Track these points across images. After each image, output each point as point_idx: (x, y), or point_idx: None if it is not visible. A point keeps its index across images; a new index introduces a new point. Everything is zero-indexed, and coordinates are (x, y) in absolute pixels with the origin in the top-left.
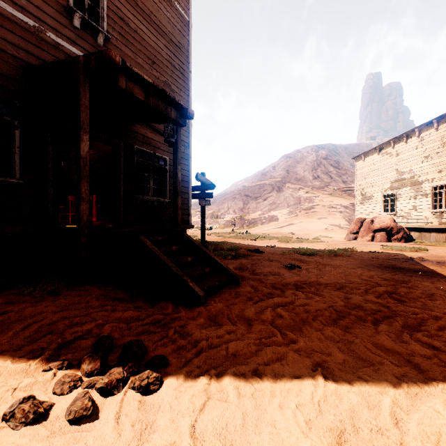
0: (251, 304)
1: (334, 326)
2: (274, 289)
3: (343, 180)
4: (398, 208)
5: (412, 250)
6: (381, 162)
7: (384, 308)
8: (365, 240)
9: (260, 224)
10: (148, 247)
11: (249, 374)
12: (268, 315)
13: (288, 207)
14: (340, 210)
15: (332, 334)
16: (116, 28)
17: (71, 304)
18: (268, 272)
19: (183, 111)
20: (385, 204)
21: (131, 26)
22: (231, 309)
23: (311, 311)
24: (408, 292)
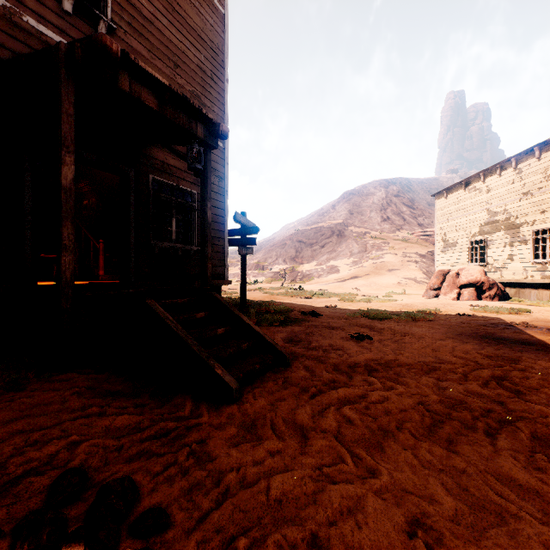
0: (306, 399)
1: (431, 440)
2: (337, 373)
3: (419, 222)
4: (489, 257)
5: (511, 312)
6: (468, 199)
7: (496, 405)
8: (449, 298)
9: (316, 277)
10: (159, 315)
11: (304, 547)
12: (331, 420)
13: (351, 256)
14: (415, 260)
15: (431, 458)
16: (124, 17)
17: (37, 405)
18: (329, 345)
19: (214, 128)
20: (473, 253)
21: (145, 16)
22: (277, 408)
23: (394, 411)
24: (524, 377)
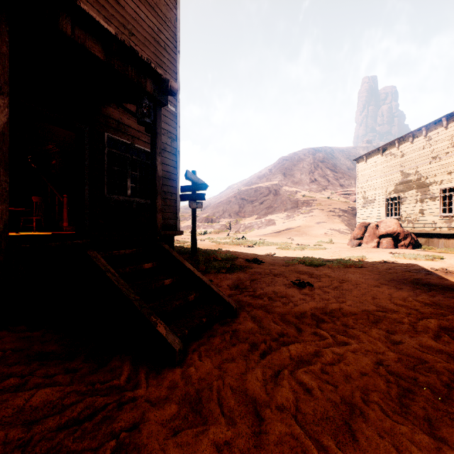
0: (256, 359)
1: (408, 420)
2: (285, 324)
3: (341, 183)
4: (403, 211)
5: (427, 259)
6: (385, 163)
7: None
8: (370, 247)
9: (256, 229)
10: (99, 268)
11: None
12: (287, 389)
13: (285, 211)
14: (339, 214)
15: None
16: None
17: None
18: (273, 292)
19: (163, 84)
20: (389, 208)
21: None
22: (225, 373)
23: (354, 375)
24: None
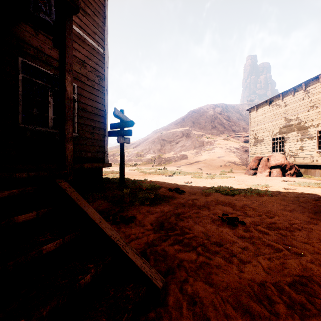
0: None
1: None
2: None
3: (233, 129)
4: (286, 148)
5: (320, 186)
6: (271, 111)
7: None
8: (264, 175)
9: (174, 161)
10: None
11: None
12: None
13: (194, 148)
14: (233, 151)
15: None
16: None
17: None
18: (205, 236)
19: None
20: (275, 145)
21: None
22: None
23: None
24: None
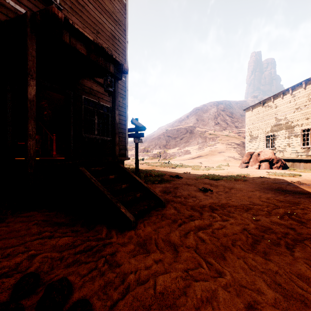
0: (176, 227)
1: (254, 252)
2: (193, 211)
3: (236, 125)
4: (276, 145)
5: (290, 176)
6: (264, 112)
7: (290, 230)
8: (254, 168)
9: (178, 156)
10: (87, 177)
11: None
12: (192, 240)
13: (197, 144)
14: (234, 147)
15: (255, 264)
16: (67, 3)
17: (11, 231)
18: (187, 194)
19: (120, 67)
20: (267, 142)
21: (80, 2)
22: (158, 232)
23: (229, 234)
24: (304, 213)
